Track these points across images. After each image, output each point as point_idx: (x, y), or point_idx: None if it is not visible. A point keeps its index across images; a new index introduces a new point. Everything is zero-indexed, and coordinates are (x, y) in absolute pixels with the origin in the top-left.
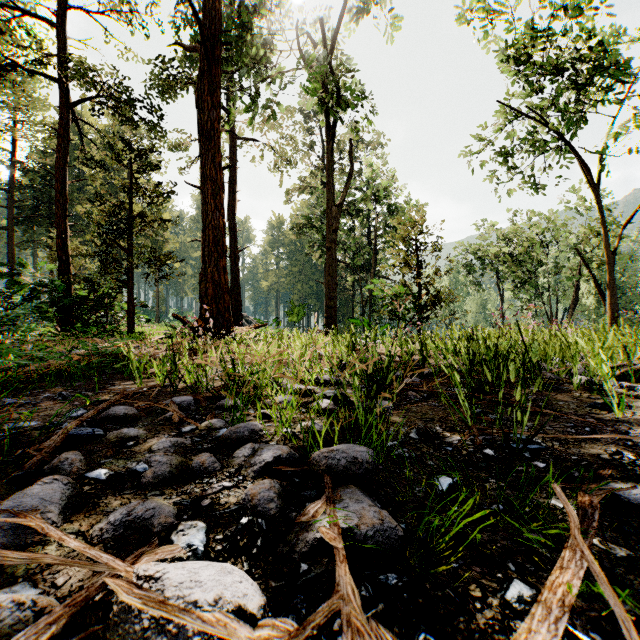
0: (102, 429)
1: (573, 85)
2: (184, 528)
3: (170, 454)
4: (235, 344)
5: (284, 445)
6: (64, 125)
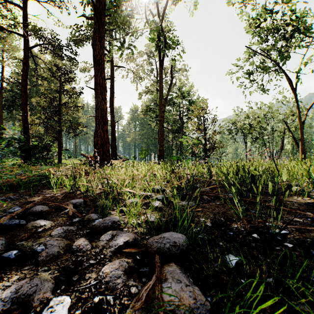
0: (26, 220)
1: (283, 38)
2: (53, 304)
3: (60, 239)
4: (109, 169)
5: (132, 231)
6: (26, 58)
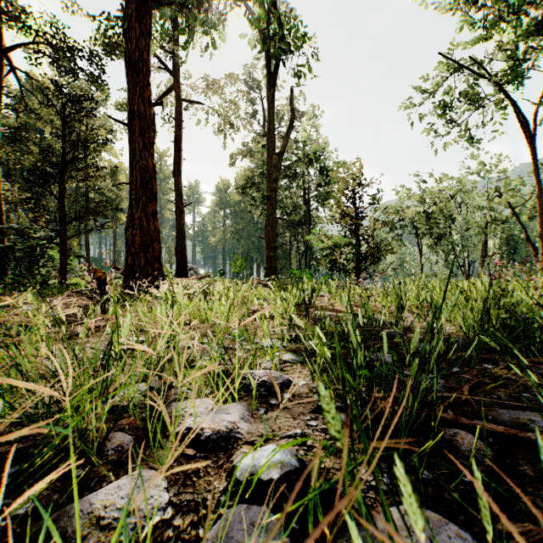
0: None
1: (512, 36)
2: None
3: None
4: (111, 308)
5: None
6: None
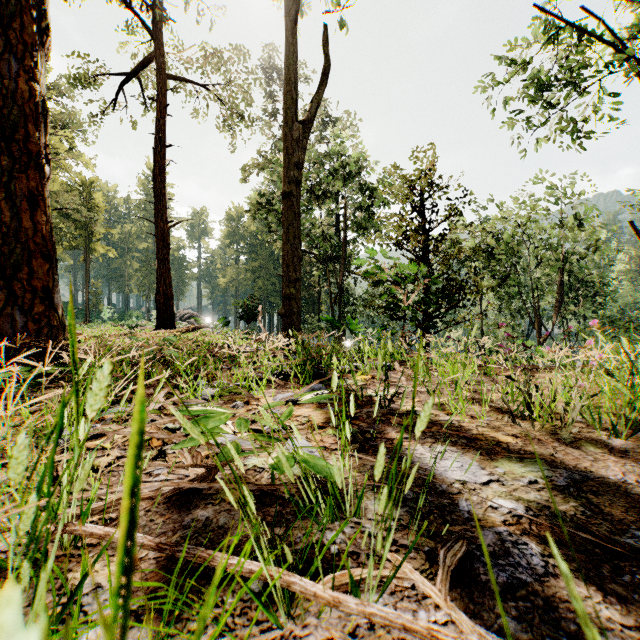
0: None
1: None
2: None
3: None
4: None
5: None
6: None
